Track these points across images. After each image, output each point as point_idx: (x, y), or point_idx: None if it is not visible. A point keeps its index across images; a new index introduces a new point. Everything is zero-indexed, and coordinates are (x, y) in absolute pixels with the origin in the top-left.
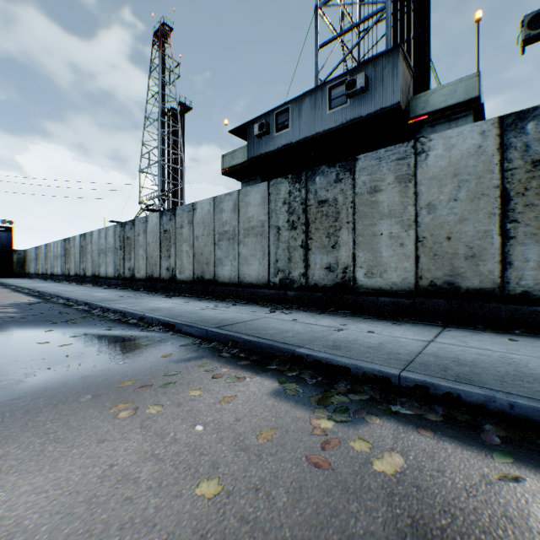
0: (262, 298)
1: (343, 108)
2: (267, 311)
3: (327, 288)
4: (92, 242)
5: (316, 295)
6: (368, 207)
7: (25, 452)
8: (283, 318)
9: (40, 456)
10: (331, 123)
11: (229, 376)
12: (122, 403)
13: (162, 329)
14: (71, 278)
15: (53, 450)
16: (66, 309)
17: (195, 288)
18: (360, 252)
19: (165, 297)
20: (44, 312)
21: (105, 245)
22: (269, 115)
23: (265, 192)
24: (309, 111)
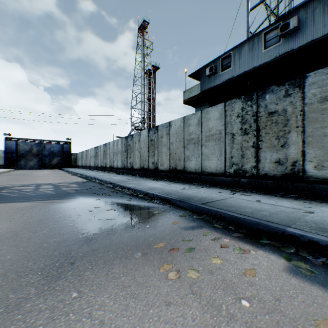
0: (220, 183)
1: (276, 46)
2: (228, 193)
3: (276, 177)
4: (109, 148)
5: (266, 182)
6: (317, 113)
7: (115, 304)
8: (246, 199)
9: (127, 311)
10: (265, 59)
11: (234, 247)
12: (165, 264)
13: (161, 202)
14: (98, 168)
15: (134, 307)
16: (101, 186)
17: (171, 175)
18: (309, 149)
19: (153, 180)
20: (90, 187)
21: (116, 150)
22: (216, 60)
23: (222, 110)
24: (247, 53)
